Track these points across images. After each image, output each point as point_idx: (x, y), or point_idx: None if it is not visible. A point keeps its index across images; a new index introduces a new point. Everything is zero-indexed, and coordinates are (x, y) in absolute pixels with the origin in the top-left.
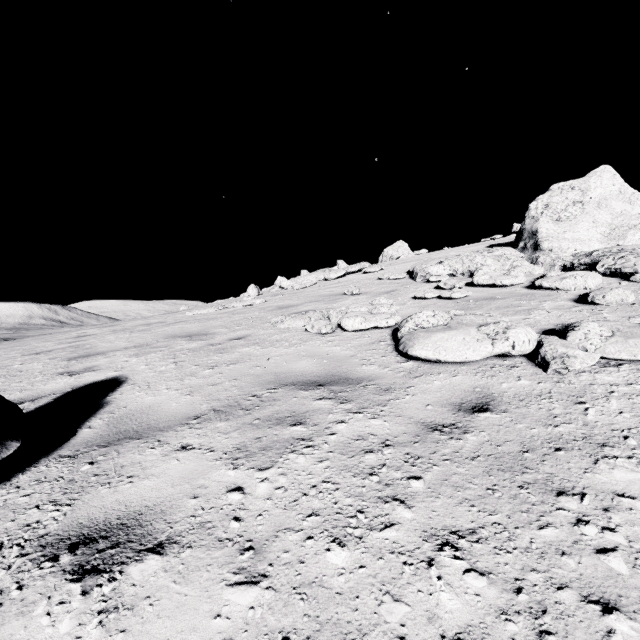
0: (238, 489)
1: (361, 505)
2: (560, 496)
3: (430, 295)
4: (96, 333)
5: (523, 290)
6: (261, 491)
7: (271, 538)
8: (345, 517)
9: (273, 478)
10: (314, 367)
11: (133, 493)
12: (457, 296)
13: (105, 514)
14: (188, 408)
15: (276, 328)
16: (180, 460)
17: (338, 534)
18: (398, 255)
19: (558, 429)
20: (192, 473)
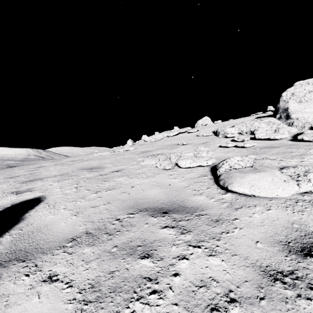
0: None
1: None
2: None
3: (230, 145)
4: (47, 165)
5: (289, 142)
6: None
7: None
8: None
9: None
10: (161, 195)
11: None
12: (248, 146)
13: None
14: (70, 229)
15: (139, 165)
16: (40, 297)
17: None
18: (205, 123)
19: None
20: None
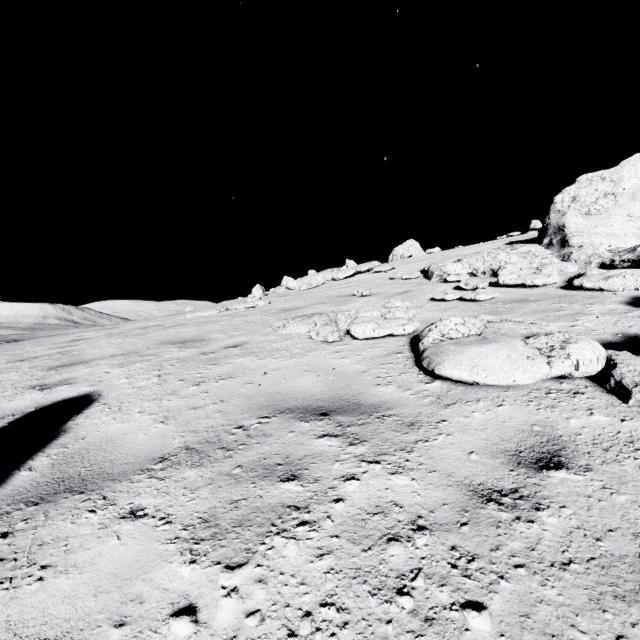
0: (189, 610)
1: None
2: None
3: (451, 297)
4: (91, 337)
5: (559, 291)
6: (223, 619)
7: None
8: None
9: (245, 589)
10: (317, 386)
11: (35, 605)
12: (482, 298)
13: None
14: (156, 443)
15: (277, 334)
16: (121, 538)
17: None
18: (409, 254)
19: None
20: (130, 567)
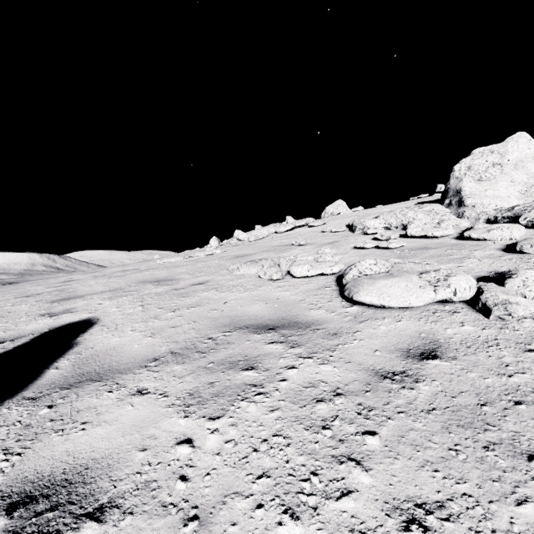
0: (187, 441)
1: (314, 465)
2: (532, 461)
3: (369, 245)
4: (80, 278)
5: (453, 241)
6: (210, 444)
7: (218, 505)
8: (298, 480)
9: (223, 429)
10: (266, 311)
11: (83, 442)
12: (393, 246)
13: (52, 467)
14: (148, 350)
15: (233, 274)
16: (134, 405)
17: (290, 502)
18: (338, 212)
19: (513, 379)
20: (144, 421)
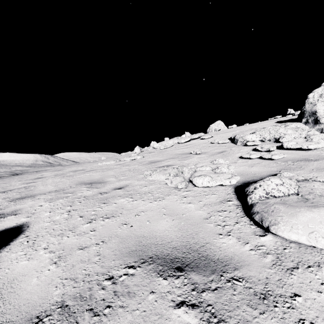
0: None
1: None
2: None
3: (254, 156)
4: (46, 176)
5: None
6: None
7: None
8: None
9: None
10: (173, 232)
11: None
12: (276, 158)
13: None
14: (41, 293)
15: (146, 180)
16: None
17: None
18: (219, 128)
19: None
20: None
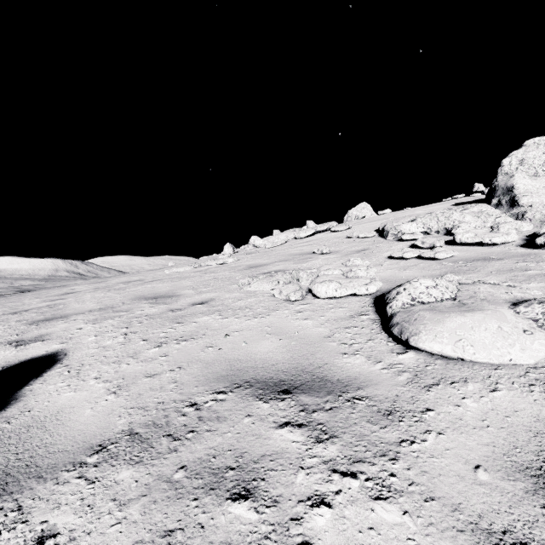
0: None
1: None
2: None
3: (409, 255)
4: (81, 290)
5: (520, 249)
6: None
7: None
8: None
9: None
10: (279, 353)
11: None
12: (442, 256)
13: None
14: (100, 423)
15: (242, 291)
16: None
17: None
18: (363, 215)
19: None
20: None
